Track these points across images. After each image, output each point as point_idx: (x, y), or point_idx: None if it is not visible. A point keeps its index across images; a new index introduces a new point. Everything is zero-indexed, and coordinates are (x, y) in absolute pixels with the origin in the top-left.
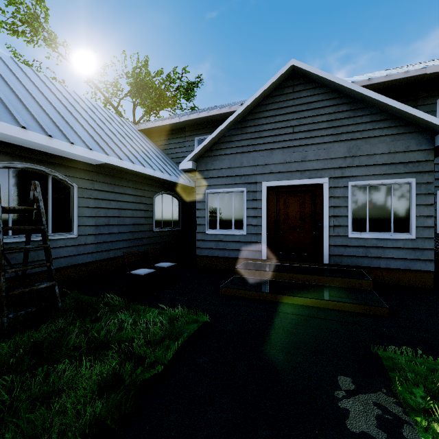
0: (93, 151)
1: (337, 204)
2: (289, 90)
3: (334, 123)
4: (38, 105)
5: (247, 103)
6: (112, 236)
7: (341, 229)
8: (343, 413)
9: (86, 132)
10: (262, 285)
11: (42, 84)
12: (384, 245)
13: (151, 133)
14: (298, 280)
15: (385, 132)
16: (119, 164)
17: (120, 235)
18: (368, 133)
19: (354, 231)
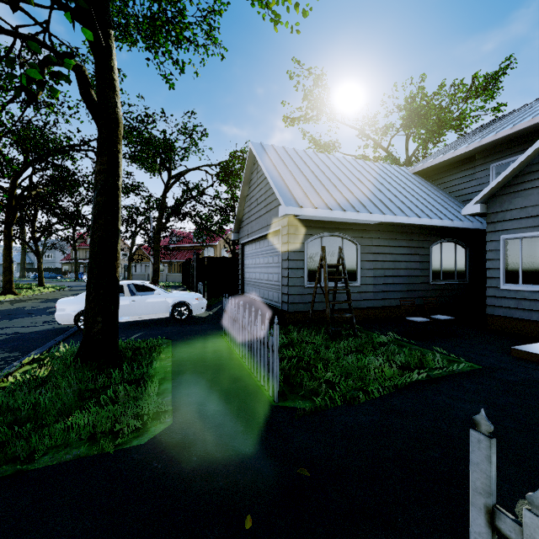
0: (373, 214)
1: None
2: None
3: None
4: (334, 186)
5: None
6: (387, 287)
7: None
8: None
9: (366, 197)
10: None
11: (332, 165)
12: None
13: (428, 172)
14: None
15: None
16: (393, 221)
17: (394, 286)
18: None
19: None
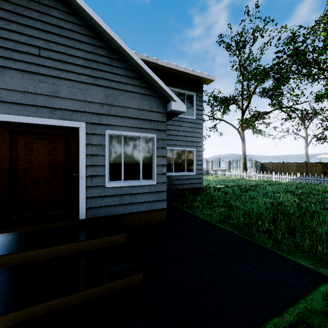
0: None
1: (94, 152)
2: None
3: (91, 63)
4: None
5: None
6: None
7: (99, 179)
8: None
9: None
10: None
11: None
12: (135, 192)
13: None
14: (37, 259)
15: (136, 90)
16: None
17: None
18: (123, 86)
19: (112, 180)
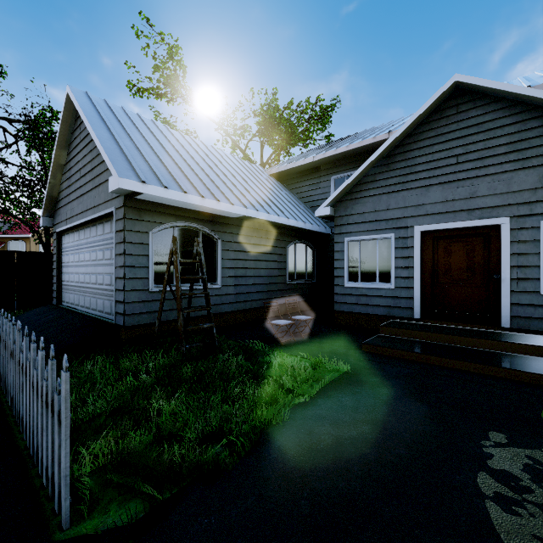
0: (234, 205)
1: (522, 250)
2: (452, 111)
3: (518, 145)
4: (190, 168)
5: (395, 135)
6: (248, 288)
7: (529, 283)
8: (486, 455)
9: (227, 187)
10: (412, 345)
11: (188, 146)
12: None
13: (283, 176)
14: (460, 344)
15: None
16: (255, 216)
17: (255, 287)
18: None
19: None
